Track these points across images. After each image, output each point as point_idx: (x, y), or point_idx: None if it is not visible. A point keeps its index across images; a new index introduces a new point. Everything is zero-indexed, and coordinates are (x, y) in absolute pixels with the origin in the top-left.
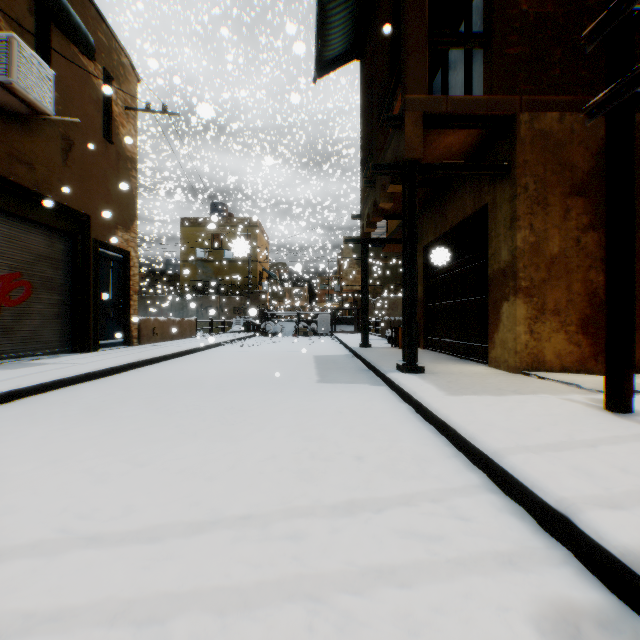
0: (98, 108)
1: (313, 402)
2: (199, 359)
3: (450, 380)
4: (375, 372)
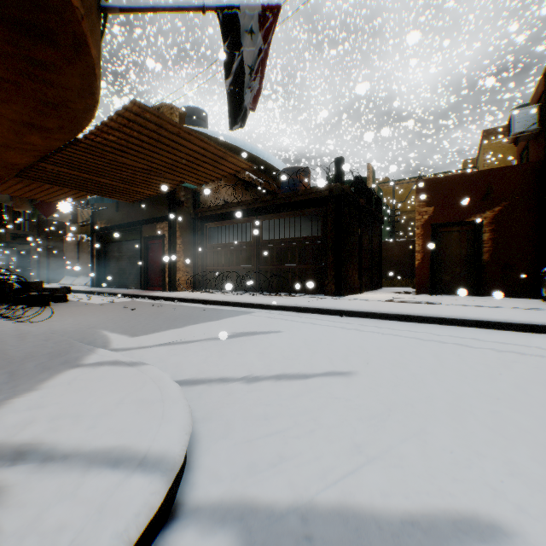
0: None
1: None
2: None
3: None
4: None
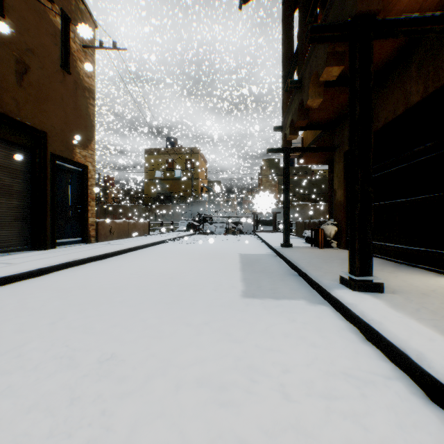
0: (55, 42)
1: (235, 345)
2: (137, 257)
3: (442, 313)
4: (307, 280)
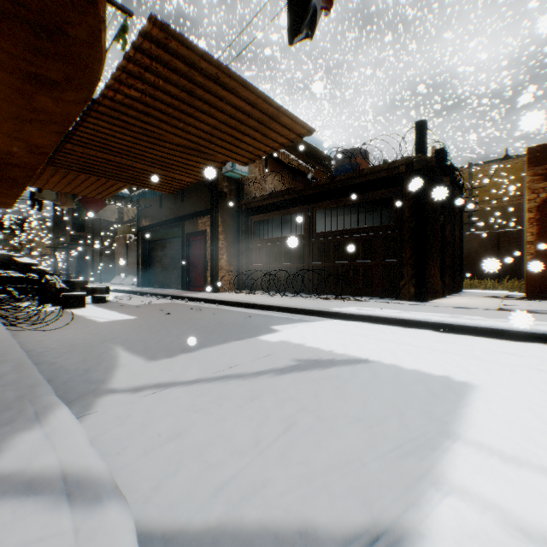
0: None
1: None
2: None
3: None
4: None
